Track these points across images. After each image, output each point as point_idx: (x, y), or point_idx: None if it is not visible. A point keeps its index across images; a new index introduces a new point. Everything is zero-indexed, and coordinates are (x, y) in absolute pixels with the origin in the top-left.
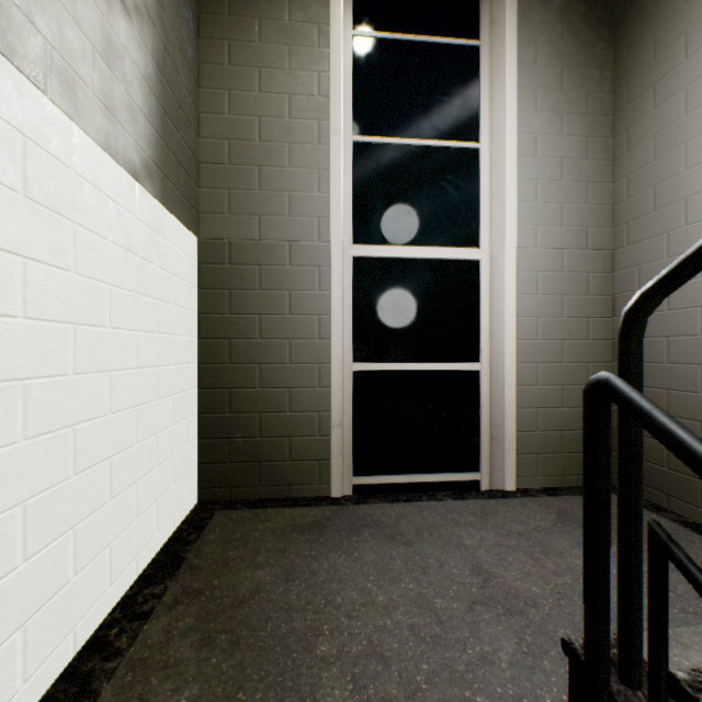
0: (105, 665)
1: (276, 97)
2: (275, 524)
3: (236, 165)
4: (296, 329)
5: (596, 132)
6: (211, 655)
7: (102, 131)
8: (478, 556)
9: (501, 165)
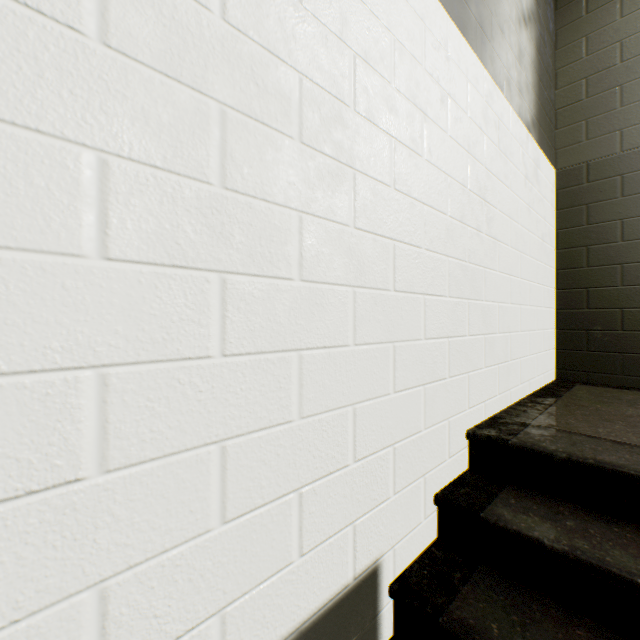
0: (532, 410)
1: None
2: None
3: (593, 96)
4: None
5: None
6: (612, 424)
7: (517, 106)
8: None
9: None
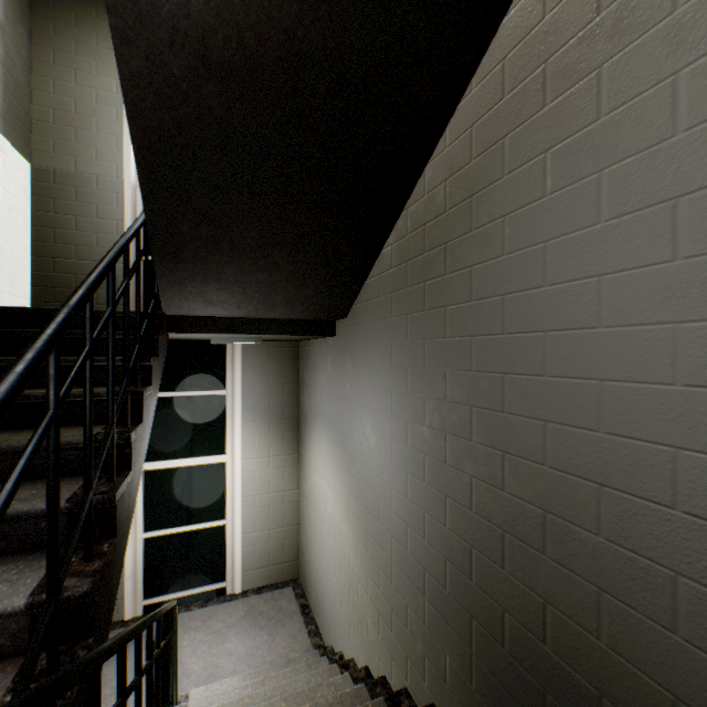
0: None
1: (88, 89)
2: None
3: (59, 125)
4: (102, 228)
5: None
6: None
7: None
8: None
9: None
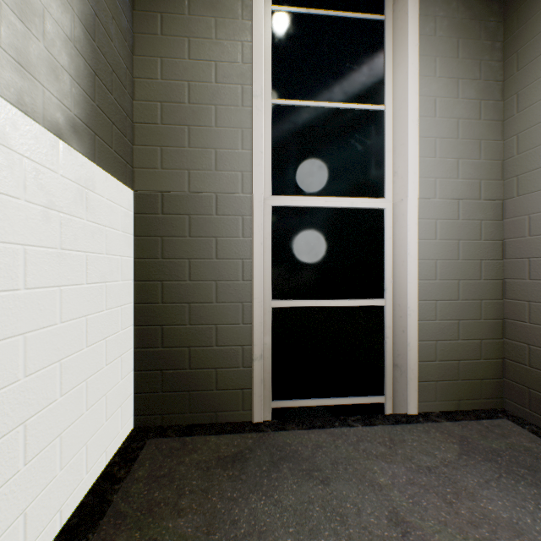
0: None
1: (204, 63)
2: (201, 456)
3: (168, 124)
4: (222, 272)
5: (488, 95)
6: None
7: (13, 86)
8: (393, 499)
9: (404, 124)
